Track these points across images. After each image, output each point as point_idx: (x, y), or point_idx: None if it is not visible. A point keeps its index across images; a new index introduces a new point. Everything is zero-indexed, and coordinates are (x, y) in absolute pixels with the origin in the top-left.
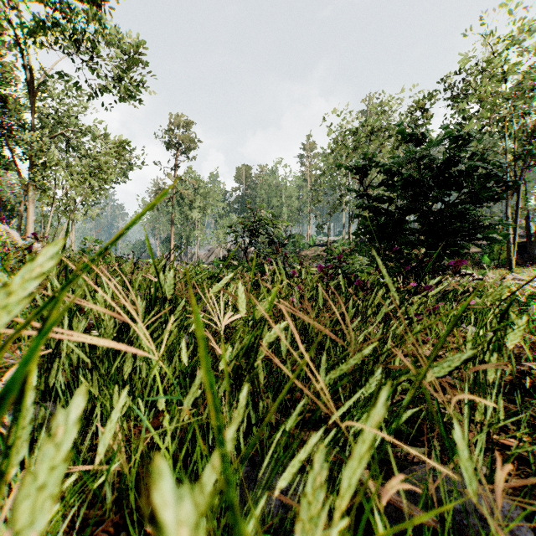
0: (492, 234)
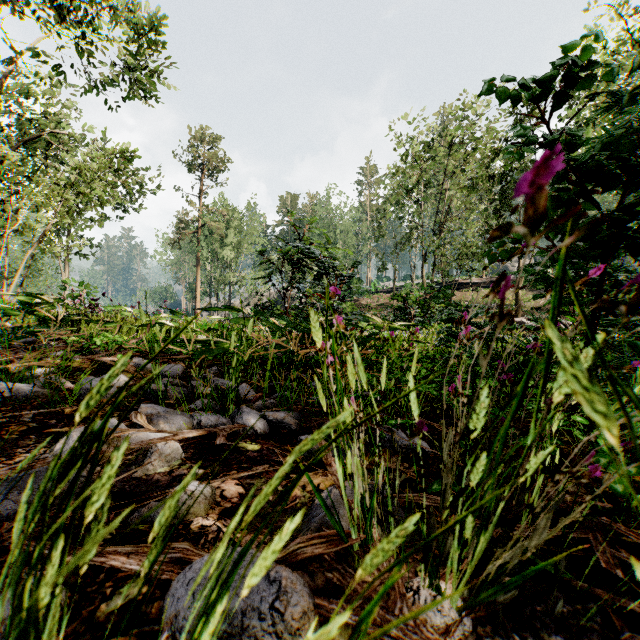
0: None
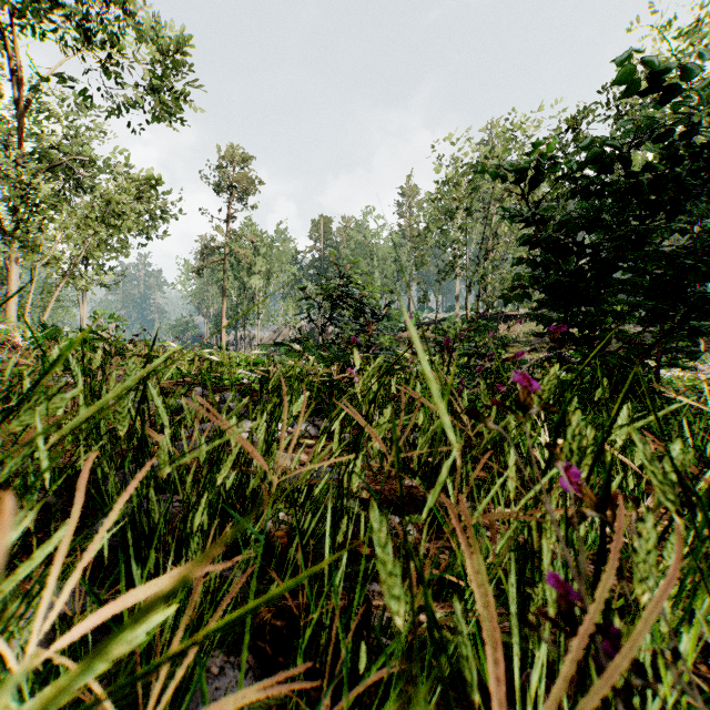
0: None
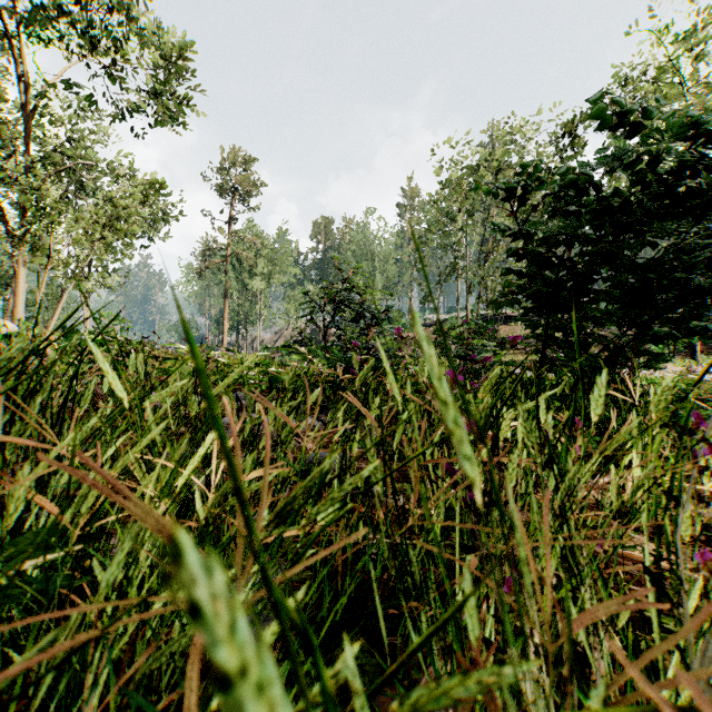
0: None
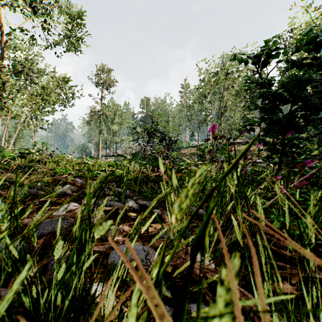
0: None
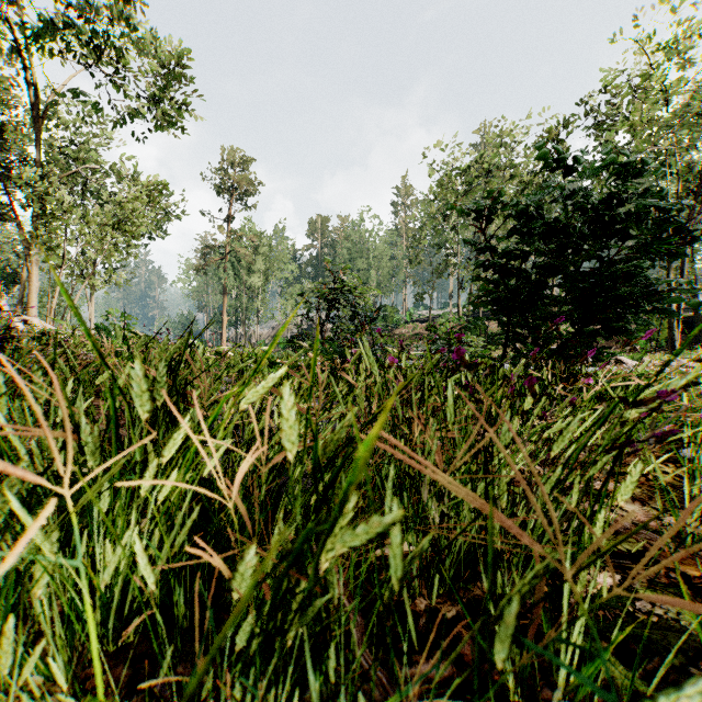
0: (676, 302)
